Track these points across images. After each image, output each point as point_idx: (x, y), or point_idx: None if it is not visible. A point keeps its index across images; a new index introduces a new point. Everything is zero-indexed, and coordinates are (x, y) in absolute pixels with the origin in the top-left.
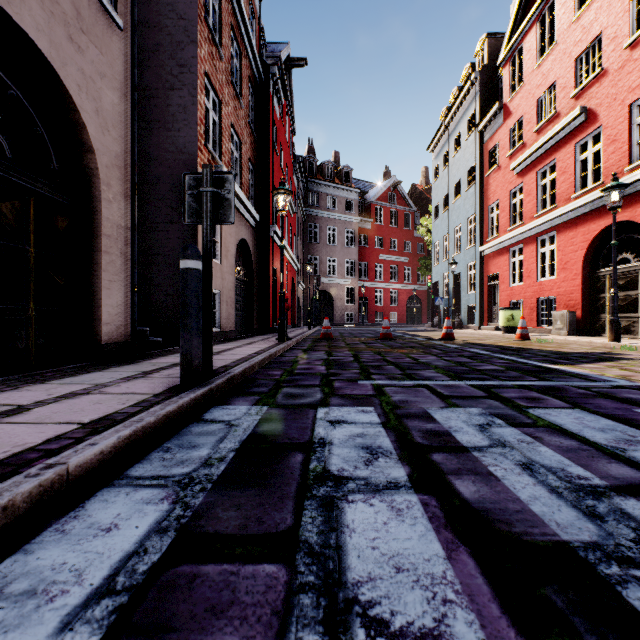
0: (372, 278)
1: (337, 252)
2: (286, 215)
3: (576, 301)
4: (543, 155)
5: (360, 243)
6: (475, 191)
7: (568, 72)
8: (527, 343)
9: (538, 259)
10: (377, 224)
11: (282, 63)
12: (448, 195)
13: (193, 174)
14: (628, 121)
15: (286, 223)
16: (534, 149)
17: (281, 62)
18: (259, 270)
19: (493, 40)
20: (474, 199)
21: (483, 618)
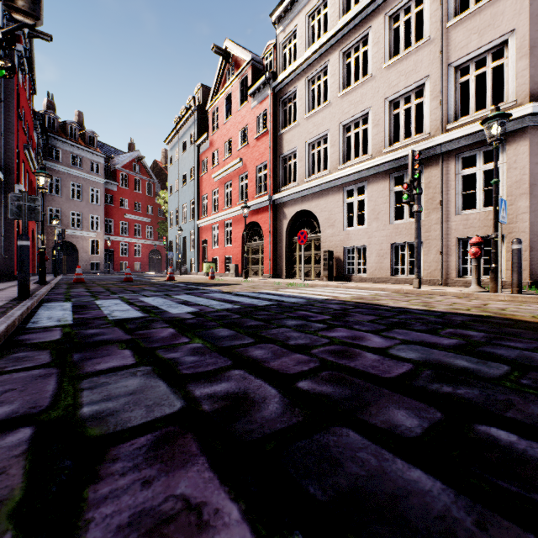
0: (118, 233)
1: (82, 207)
2: (27, 171)
3: (239, 259)
4: (227, 176)
5: (106, 200)
6: (195, 184)
7: (237, 136)
8: (211, 281)
9: (225, 234)
10: (123, 188)
11: (26, 36)
12: (179, 180)
13: (15, 194)
14: (256, 174)
15: (27, 178)
16: (223, 171)
17: (25, 35)
18: (2, 223)
19: (206, 89)
20: (194, 189)
21: (135, 309)
